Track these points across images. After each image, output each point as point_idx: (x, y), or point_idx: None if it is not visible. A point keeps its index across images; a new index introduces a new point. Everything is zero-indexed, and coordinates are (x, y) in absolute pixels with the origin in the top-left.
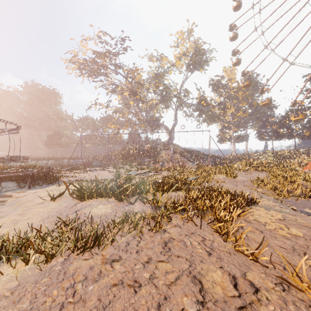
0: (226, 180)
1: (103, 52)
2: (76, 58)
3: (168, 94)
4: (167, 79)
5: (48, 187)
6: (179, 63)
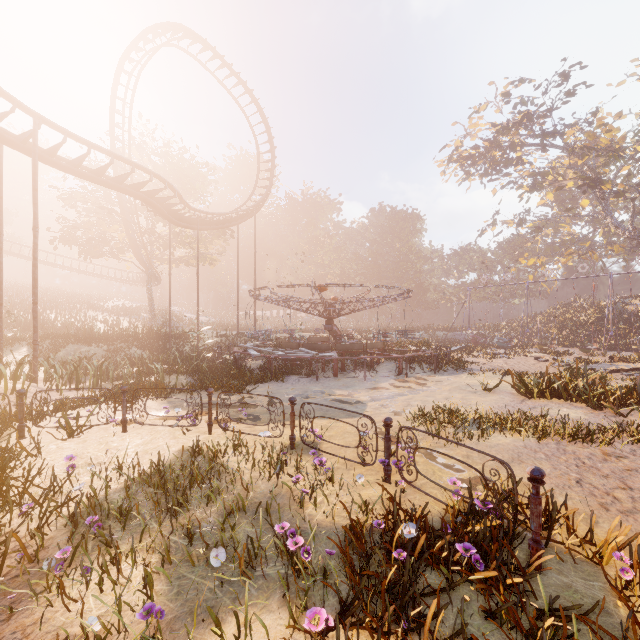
0: None
1: (514, 122)
2: (459, 151)
3: None
4: None
5: (458, 375)
6: None
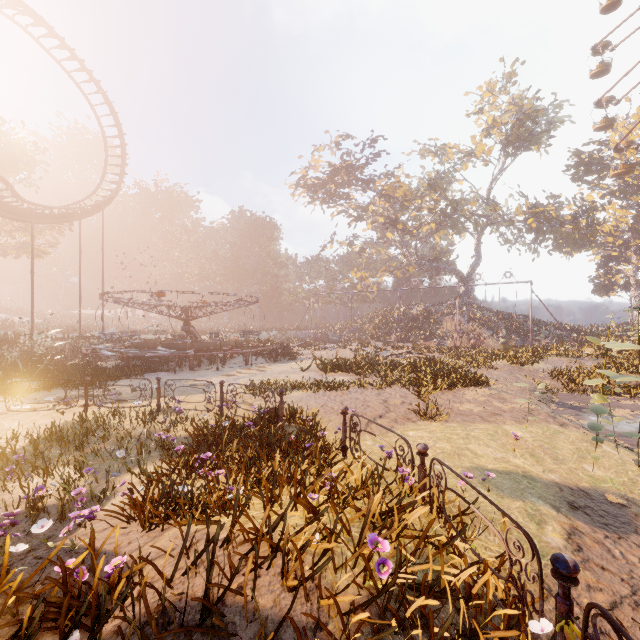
0: (507, 367)
1: (343, 167)
2: (305, 178)
3: (459, 210)
4: (459, 180)
5: (291, 363)
6: (481, 149)
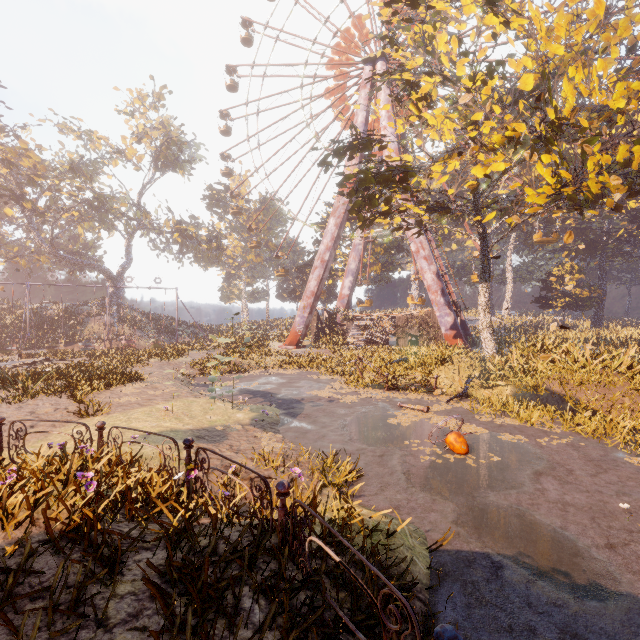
0: (158, 363)
1: None
2: None
3: (108, 206)
4: (108, 174)
5: None
6: (132, 153)
